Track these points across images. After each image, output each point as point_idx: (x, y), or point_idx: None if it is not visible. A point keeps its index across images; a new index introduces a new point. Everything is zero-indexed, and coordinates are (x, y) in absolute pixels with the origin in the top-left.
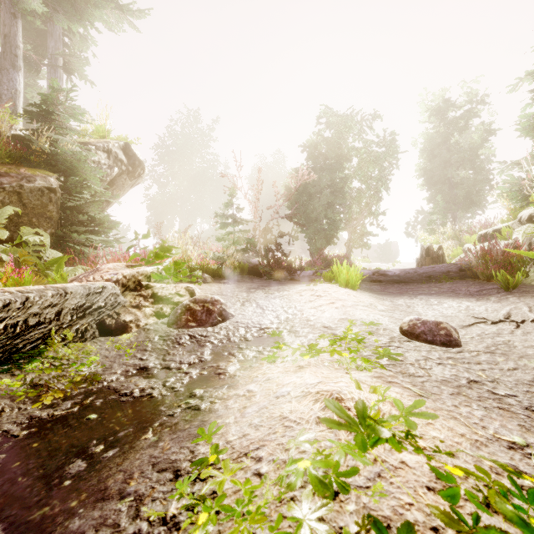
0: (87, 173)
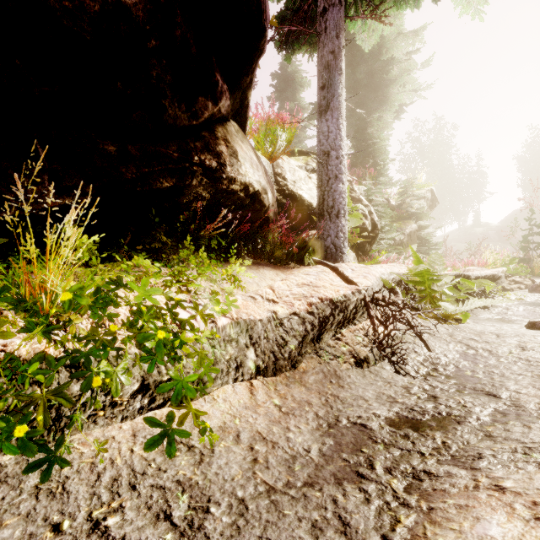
0: (425, 217)
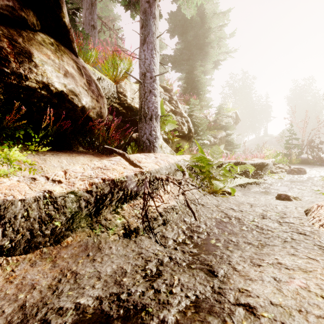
0: (230, 128)
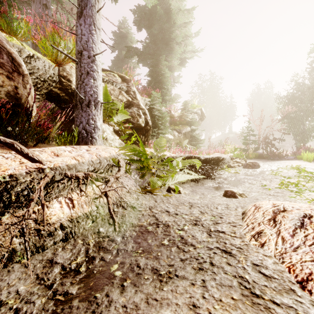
0: (195, 124)
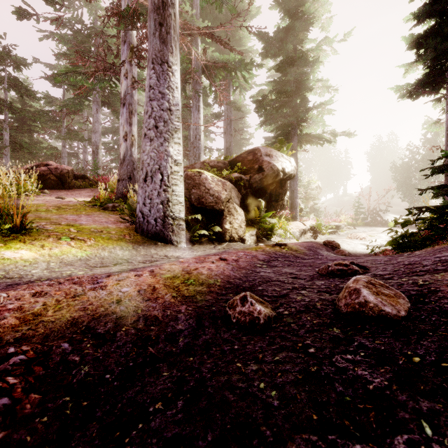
0: (316, 199)
